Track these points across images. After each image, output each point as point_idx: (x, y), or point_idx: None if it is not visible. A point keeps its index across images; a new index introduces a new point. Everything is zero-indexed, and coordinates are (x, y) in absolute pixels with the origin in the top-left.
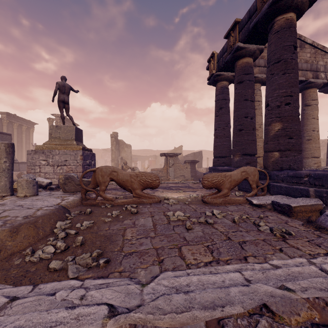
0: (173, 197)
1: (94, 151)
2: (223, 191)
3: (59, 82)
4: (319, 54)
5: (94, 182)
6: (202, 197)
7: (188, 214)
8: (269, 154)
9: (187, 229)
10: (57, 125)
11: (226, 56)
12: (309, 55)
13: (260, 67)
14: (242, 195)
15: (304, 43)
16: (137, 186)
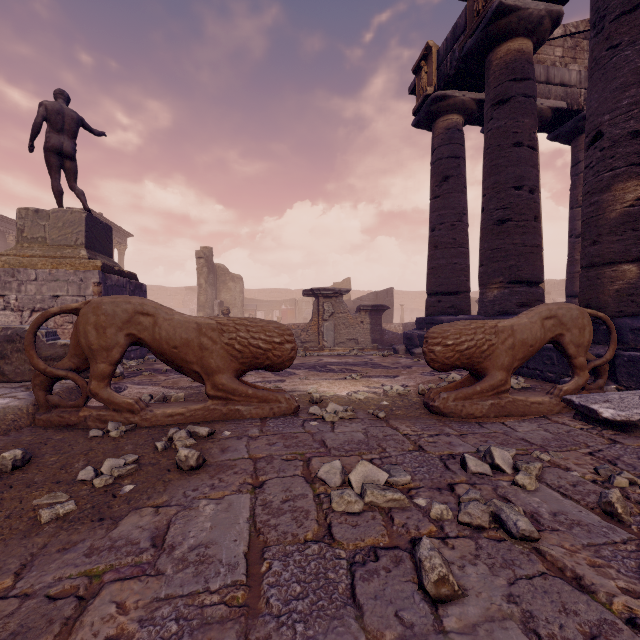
0: (336, 393)
1: (167, 292)
2: (492, 377)
3: (46, 103)
4: None
5: (78, 350)
6: (420, 393)
7: (404, 477)
8: (605, 270)
9: (429, 596)
10: (39, 209)
11: (464, 40)
12: None
13: (537, 84)
14: (529, 387)
15: None
16: (219, 363)
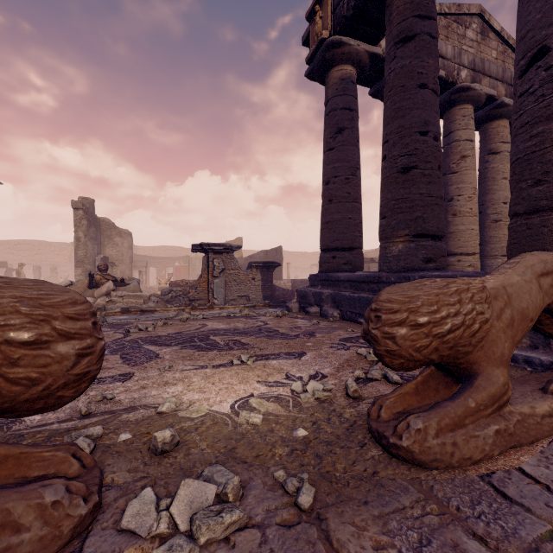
0: (212, 407)
1: (51, 247)
2: (491, 379)
3: None
4: (509, 57)
5: None
6: (351, 395)
7: None
8: None
9: None
10: None
11: None
12: (496, 54)
13: None
14: None
15: (488, 28)
16: None
